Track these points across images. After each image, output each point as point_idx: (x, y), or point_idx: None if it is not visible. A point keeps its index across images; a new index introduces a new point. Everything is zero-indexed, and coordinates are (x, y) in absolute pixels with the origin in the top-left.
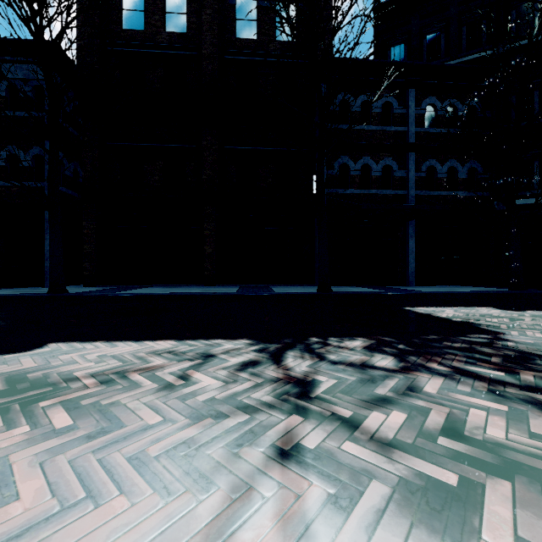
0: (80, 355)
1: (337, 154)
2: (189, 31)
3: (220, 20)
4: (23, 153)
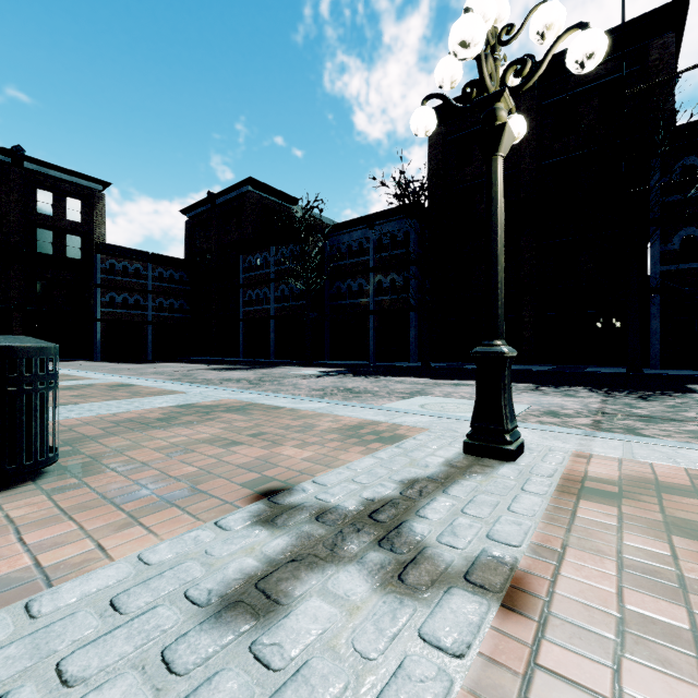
0: (468, 382)
1: (677, 227)
2: (509, 153)
3: (538, 132)
4: (398, 277)
